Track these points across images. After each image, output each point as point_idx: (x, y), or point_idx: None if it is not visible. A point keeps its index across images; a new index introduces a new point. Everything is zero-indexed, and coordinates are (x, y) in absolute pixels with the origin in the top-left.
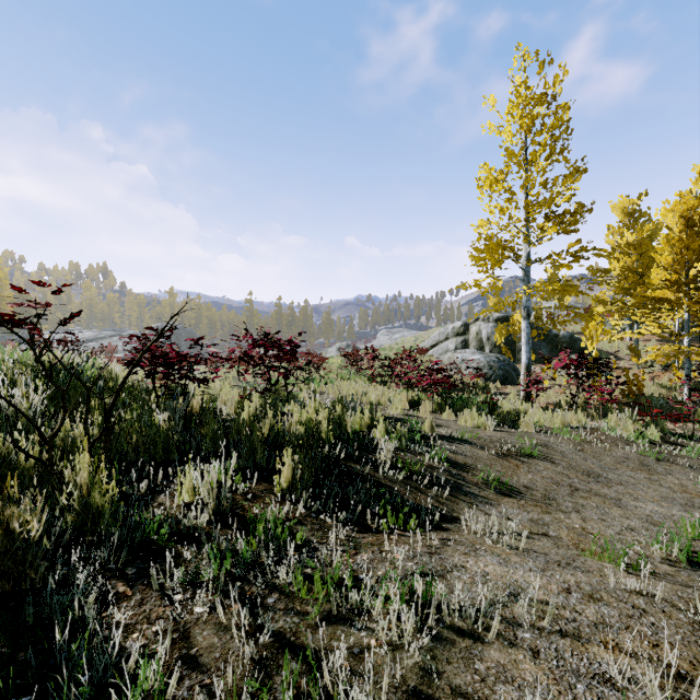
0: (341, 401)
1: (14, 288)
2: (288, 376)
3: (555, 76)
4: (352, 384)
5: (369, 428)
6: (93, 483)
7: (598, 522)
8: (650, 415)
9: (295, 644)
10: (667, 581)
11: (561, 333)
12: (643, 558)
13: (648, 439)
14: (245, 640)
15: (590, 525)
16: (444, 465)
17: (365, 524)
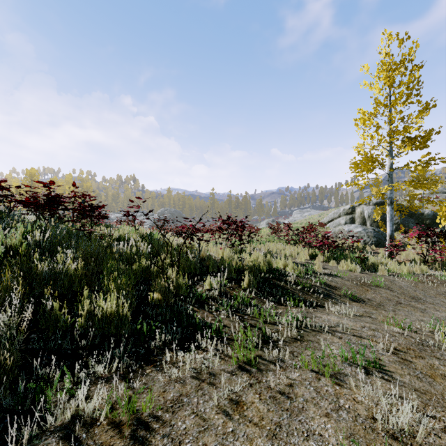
0: (269, 253)
1: (130, 200)
2: (241, 239)
3: (409, 49)
4: (275, 244)
5: (284, 266)
6: (180, 276)
7: (403, 316)
8: None
9: (256, 326)
10: (421, 335)
11: (426, 212)
12: (418, 329)
13: None
14: (239, 324)
15: (397, 316)
16: (323, 285)
17: (281, 303)
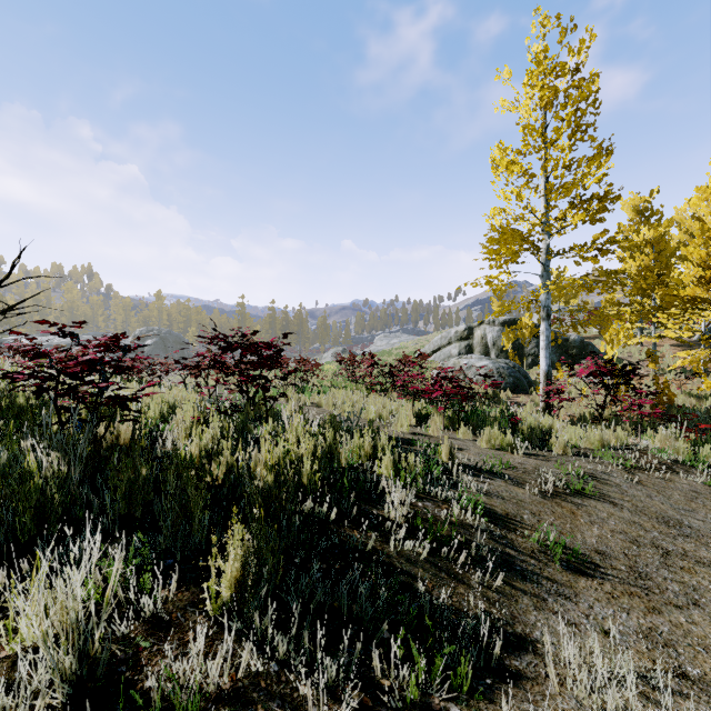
0: (334, 421)
1: None
2: (266, 388)
3: (580, 41)
4: (348, 394)
5: (370, 459)
6: None
7: None
8: (696, 431)
9: None
10: None
11: (571, 337)
12: None
13: (706, 462)
14: None
15: None
16: (480, 520)
17: (372, 679)
